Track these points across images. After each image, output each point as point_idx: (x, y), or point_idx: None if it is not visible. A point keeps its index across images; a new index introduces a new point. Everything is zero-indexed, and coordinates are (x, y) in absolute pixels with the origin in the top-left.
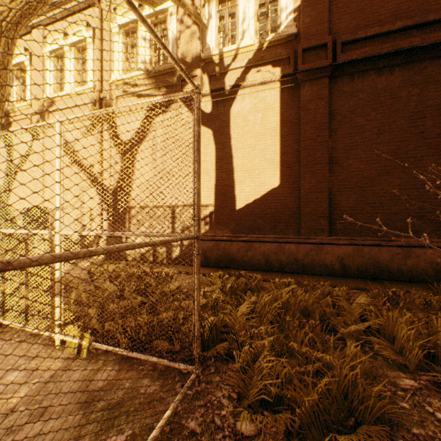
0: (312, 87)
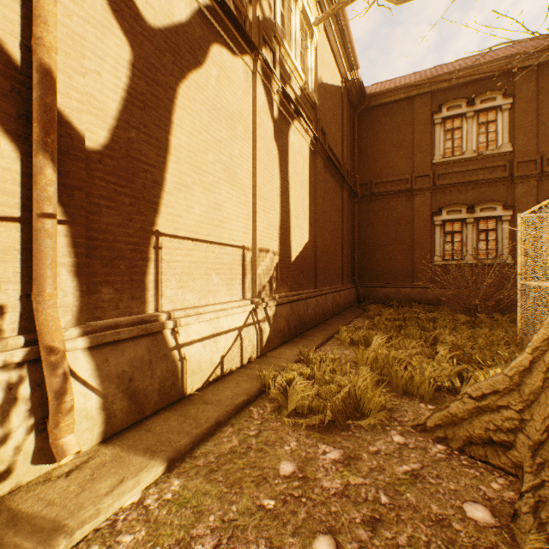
0: (320, 162)
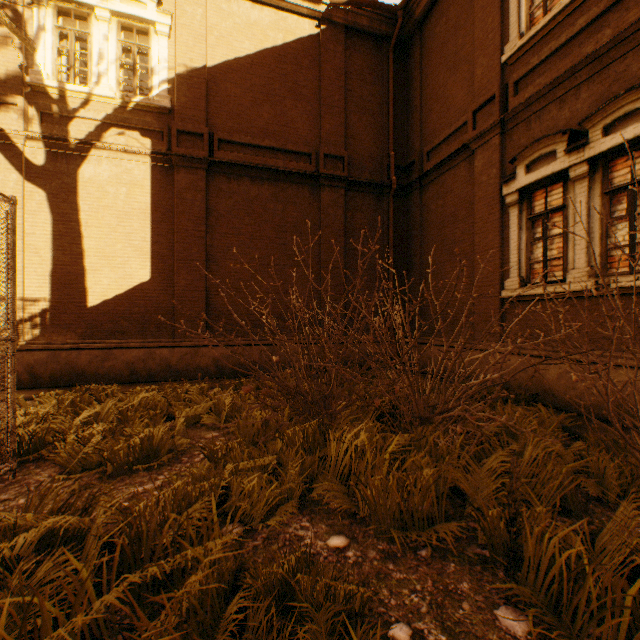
0: (189, 176)
